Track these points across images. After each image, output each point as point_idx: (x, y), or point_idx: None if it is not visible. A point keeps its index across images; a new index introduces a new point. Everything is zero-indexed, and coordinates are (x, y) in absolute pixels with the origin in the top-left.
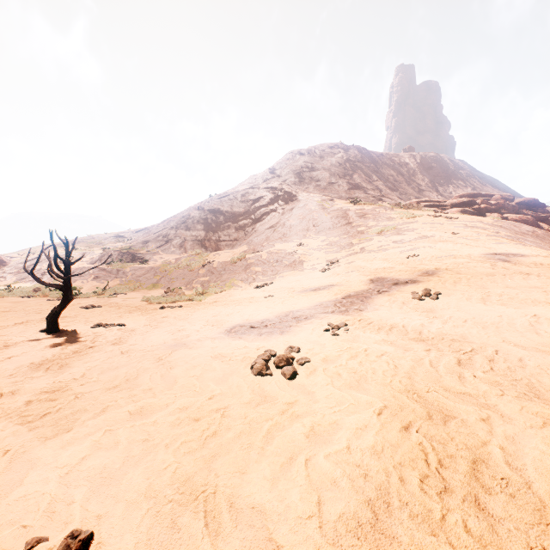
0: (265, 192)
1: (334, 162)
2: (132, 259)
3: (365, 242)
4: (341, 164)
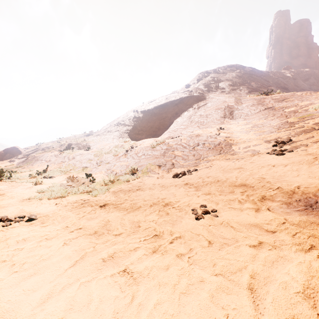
0: (183, 94)
1: (234, 75)
2: (83, 147)
3: (314, 118)
4: (240, 76)
